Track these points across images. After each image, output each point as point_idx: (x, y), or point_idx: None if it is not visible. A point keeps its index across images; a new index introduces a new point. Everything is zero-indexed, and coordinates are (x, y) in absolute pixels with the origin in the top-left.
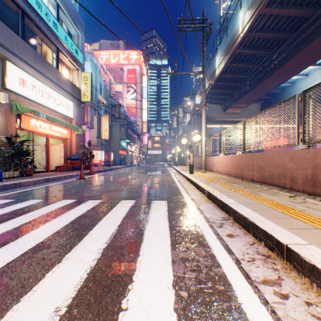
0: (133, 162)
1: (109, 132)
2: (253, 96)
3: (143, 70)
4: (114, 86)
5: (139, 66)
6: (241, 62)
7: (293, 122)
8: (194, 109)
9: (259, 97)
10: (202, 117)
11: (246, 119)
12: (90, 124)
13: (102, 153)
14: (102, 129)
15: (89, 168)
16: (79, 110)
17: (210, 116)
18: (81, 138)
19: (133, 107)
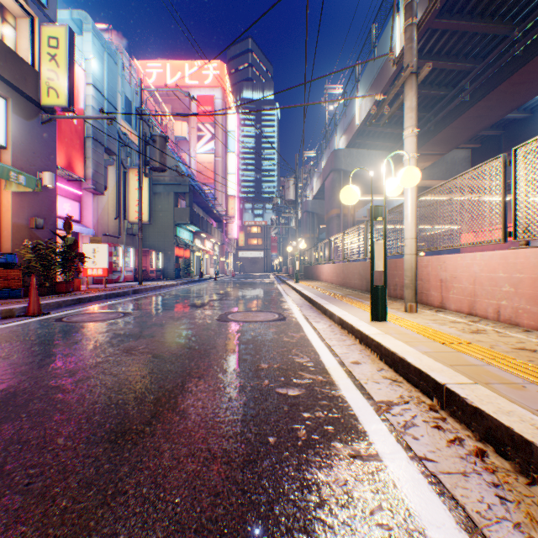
0: (207, 273)
1: (139, 202)
2: (476, 118)
3: (229, 100)
4: (171, 124)
5: (221, 91)
6: (466, 16)
7: (533, 191)
8: (332, 161)
9: (489, 122)
10: (407, 118)
11: (440, 182)
12: (93, 183)
13: (128, 252)
14: (131, 198)
15: (61, 291)
16: (33, 127)
17: (366, 174)
18: (38, 207)
19: (210, 168)
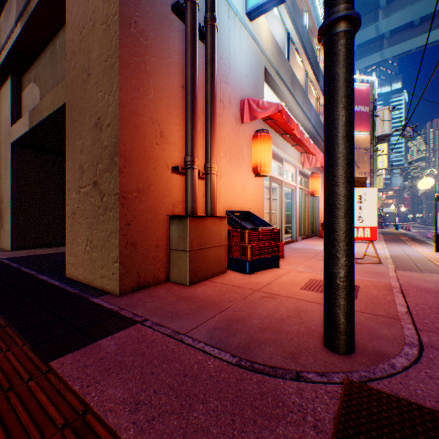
0: None
1: None
2: None
3: None
4: None
5: None
6: None
7: None
8: None
9: None
10: None
11: None
12: None
13: None
14: None
15: None
16: None
17: None
18: None
19: None
